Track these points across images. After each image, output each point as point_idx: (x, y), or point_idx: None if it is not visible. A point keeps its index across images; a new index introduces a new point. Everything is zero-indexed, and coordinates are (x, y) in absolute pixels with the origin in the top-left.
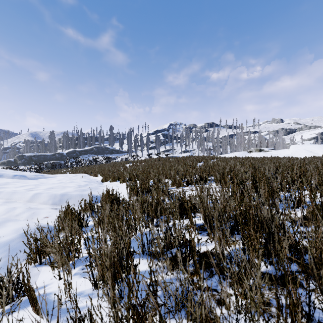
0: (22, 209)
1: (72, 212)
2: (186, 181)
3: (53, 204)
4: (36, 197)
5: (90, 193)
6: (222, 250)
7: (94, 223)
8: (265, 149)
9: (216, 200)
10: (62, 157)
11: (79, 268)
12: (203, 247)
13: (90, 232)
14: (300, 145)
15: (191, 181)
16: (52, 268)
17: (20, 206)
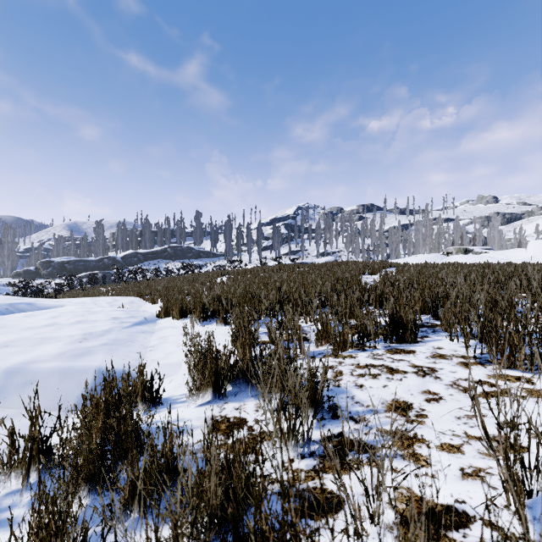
0: None
1: None
2: (359, 331)
3: None
4: None
5: (92, 364)
6: None
7: None
8: (475, 249)
9: None
10: (115, 264)
11: None
12: None
13: None
14: None
15: (374, 335)
16: None
17: None
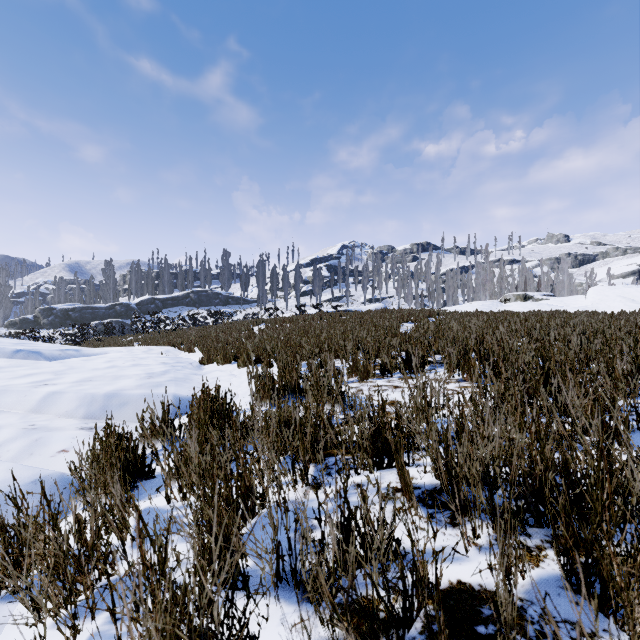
0: (12, 431)
1: (121, 440)
2: (381, 365)
3: (87, 417)
4: (51, 401)
5: (169, 392)
6: (509, 591)
7: (162, 476)
8: (535, 296)
9: (464, 420)
10: (129, 311)
11: (107, 617)
12: (444, 566)
13: (154, 495)
14: (609, 287)
15: (391, 367)
16: (35, 614)
17: (12, 423)
